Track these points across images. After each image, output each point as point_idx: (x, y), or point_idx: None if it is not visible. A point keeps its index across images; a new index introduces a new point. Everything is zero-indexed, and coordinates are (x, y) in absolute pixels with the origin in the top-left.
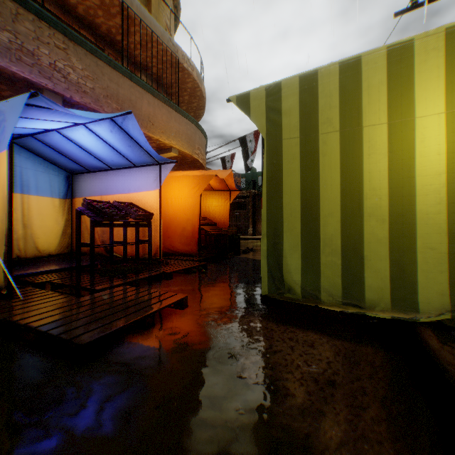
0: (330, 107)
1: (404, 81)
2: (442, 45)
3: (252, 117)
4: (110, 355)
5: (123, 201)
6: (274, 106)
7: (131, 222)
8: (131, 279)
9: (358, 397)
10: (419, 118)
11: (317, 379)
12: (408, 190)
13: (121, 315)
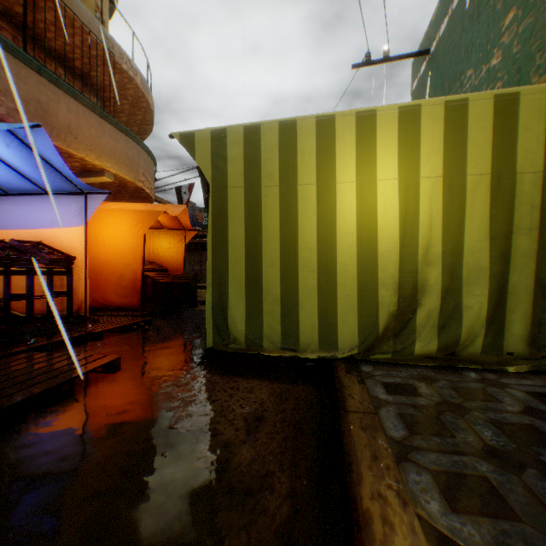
0: (271, 162)
1: (329, 149)
2: (355, 125)
3: (197, 159)
4: (11, 433)
5: (28, 239)
6: (219, 151)
7: (41, 268)
8: (42, 343)
9: (278, 426)
10: (340, 183)
11: (247, 418)
12: (332, 245)
13: (27, 386)
